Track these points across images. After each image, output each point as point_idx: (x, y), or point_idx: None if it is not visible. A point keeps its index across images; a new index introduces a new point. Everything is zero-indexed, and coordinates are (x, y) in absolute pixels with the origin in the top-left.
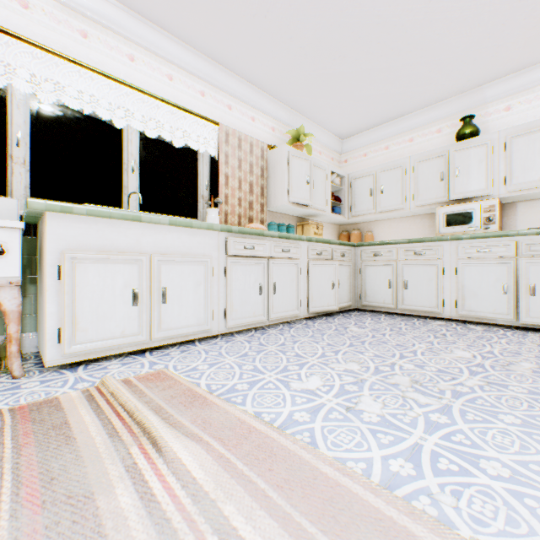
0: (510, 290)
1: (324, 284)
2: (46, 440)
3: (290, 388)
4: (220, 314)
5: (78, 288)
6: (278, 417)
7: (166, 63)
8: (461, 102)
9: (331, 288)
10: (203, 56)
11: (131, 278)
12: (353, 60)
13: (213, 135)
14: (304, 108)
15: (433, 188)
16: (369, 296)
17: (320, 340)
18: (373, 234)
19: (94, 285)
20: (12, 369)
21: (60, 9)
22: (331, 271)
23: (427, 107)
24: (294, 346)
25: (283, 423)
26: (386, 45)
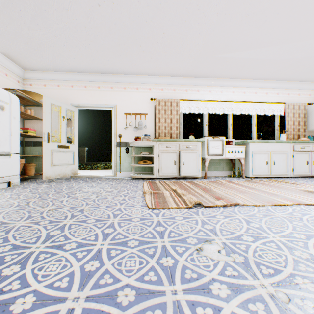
0: None
1: None
2: (272, 182)
3: None
4: (290, 170)
5: (254, 160)
6: None
7: (265, 89)
8: None
9: None
10: (278, 81)
11: (265, 158)
12: None
13: (281, 107)
14: None
15: None
16: None
17: None
18: None
19: (257, 159)
20: (243, 176)
21: (239, 89)
22: None
23: None
24: None
25: None
26: None
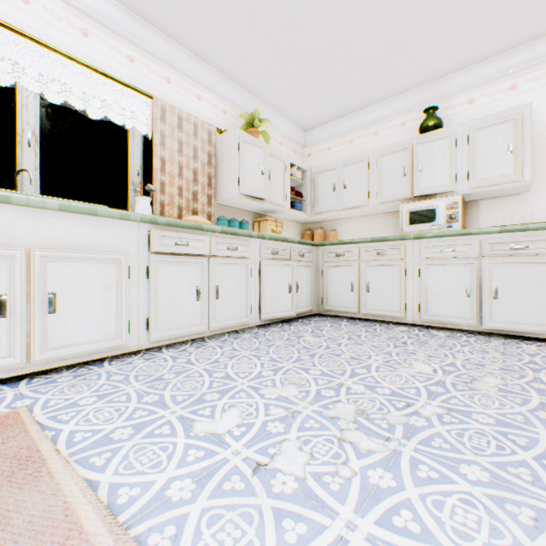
0: (473, 293)
1: (280, 287)
2: None
3: (191, 433)
4: (141, 325)
5: None
6: (142, 494)
7: (79, 14)
8: (425, 93)
9: (287, 291)
10: (130, 12)
11: None
12: (309, 33)
13: (147, 110)
14: (260, 91)
15: (396, 184)
16: (332, 300)
17: (263, 354)
18: (337, 233)
19: None
20: None
21: None
22: (287, 272)
23: (391, 98)
24: (228, 363)
25: (144, 509)
26: (343, 17)
